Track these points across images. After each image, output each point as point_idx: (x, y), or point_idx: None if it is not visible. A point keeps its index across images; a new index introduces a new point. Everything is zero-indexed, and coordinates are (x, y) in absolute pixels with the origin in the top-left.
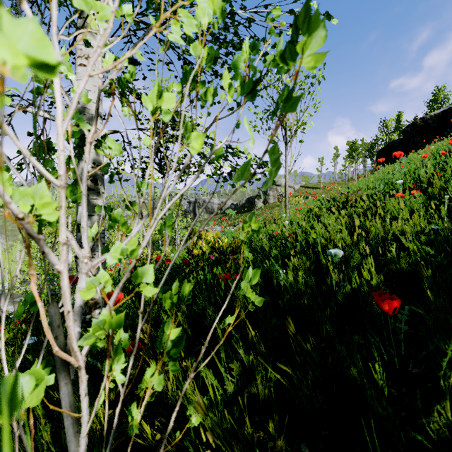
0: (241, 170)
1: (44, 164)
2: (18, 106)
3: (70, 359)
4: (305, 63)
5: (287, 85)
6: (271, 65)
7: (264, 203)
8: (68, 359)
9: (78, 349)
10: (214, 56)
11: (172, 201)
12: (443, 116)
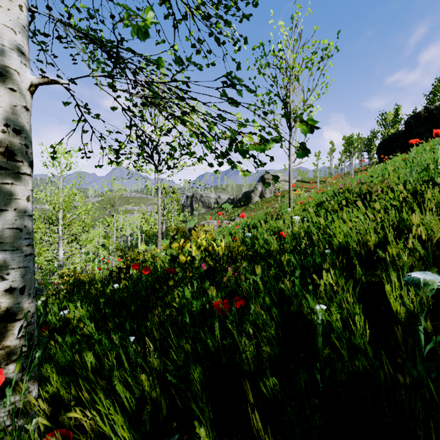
0: None
1: None
2: None
3: None
4: None
5: None
6: None
7: (260, 198)
8: None
9: None
10: None
11: None
12: None
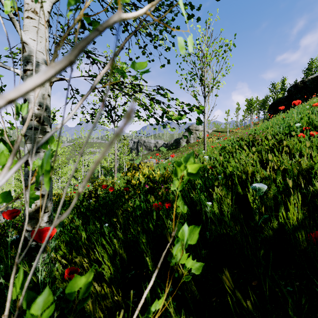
0: None
1: None
2: None
3: None
4: None
5: None
6: None
7: (187, 143)
8: None
9: None
10: None
11: None
12: (317, 79)
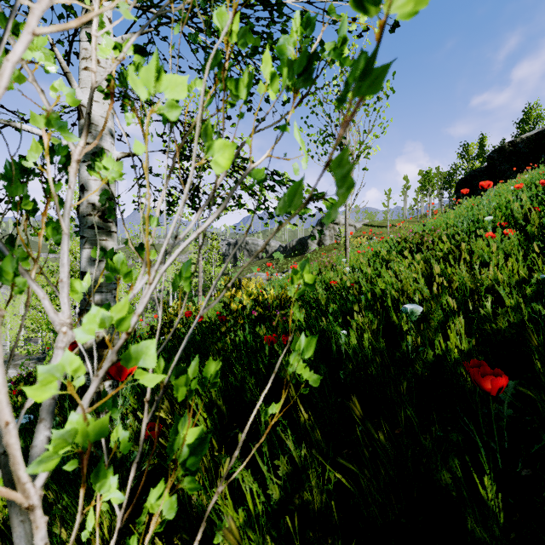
0: (289, 195)
1: (11, 190)
2: (5, 122)
3: (14, 496)
4: (397, 7)
5: (363, 52)
6: (331, 56)
7: (319, 245)
8: (11, 497)
9: (27, 479)
10: (253, 44)
11: (185, 243)
12: (536, 139)
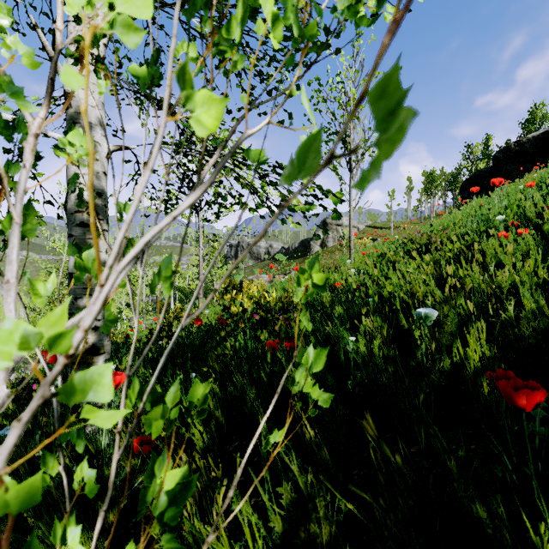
0: (299, 158)
1: None
2: None
3: None
4: None
5: None
6: (344, 16)
7: (322, 247)
8: None
9: None
10: (252, 5)
11: (154, 230)
12: (543, 139)
